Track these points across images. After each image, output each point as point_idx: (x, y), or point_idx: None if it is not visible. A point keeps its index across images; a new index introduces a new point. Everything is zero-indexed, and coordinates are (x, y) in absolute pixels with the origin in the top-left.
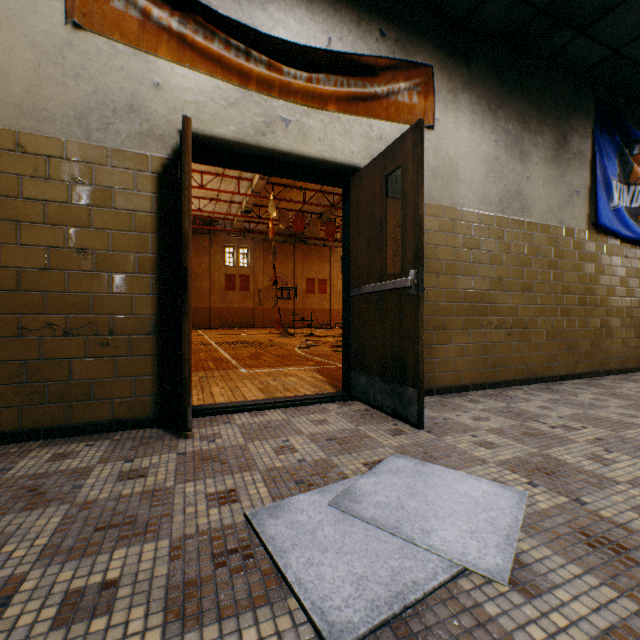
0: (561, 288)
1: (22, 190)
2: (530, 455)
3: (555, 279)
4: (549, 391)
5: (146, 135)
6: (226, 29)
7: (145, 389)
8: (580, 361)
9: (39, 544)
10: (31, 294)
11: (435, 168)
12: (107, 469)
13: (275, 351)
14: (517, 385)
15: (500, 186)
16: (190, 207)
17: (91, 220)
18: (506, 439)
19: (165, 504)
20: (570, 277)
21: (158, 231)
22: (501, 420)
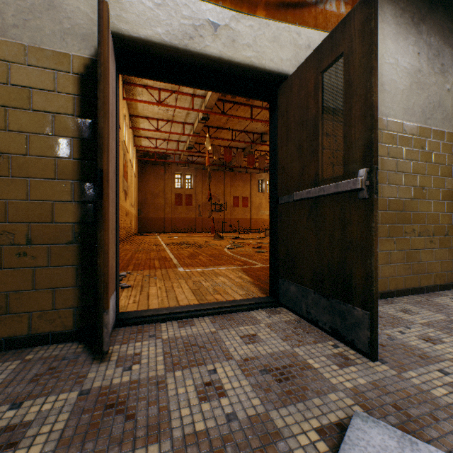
0: None
1: None
2: None
3: None
4: None
5: (67, 33)
6: None
7: (66, 301)
8: None
9: None
10: None
11: None
12: None
13: (209, 251)
14: (438, 290)
15: (422, 97)
16: (105, 101)
17: (6, 122)
18: None
19: None
20: None
21: (80, 135)
22: None
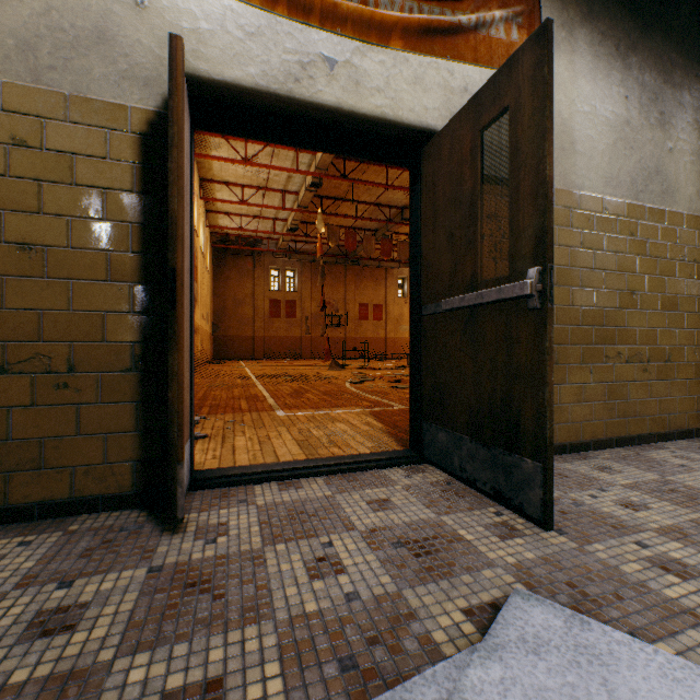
0: None
1: None
2: None
3: None
4: None
5: (124, 77)
6: None
7: (122, 452)
8: None
9: None
10: None
11: None
12: (20, 604)
13: (322, 387)
14: (656, 441)
15: (632, 161)
16: (180, 174)
17: (40, 201)
18: None
19: None
20: None
21: (142, 219)
22: (669, 509)
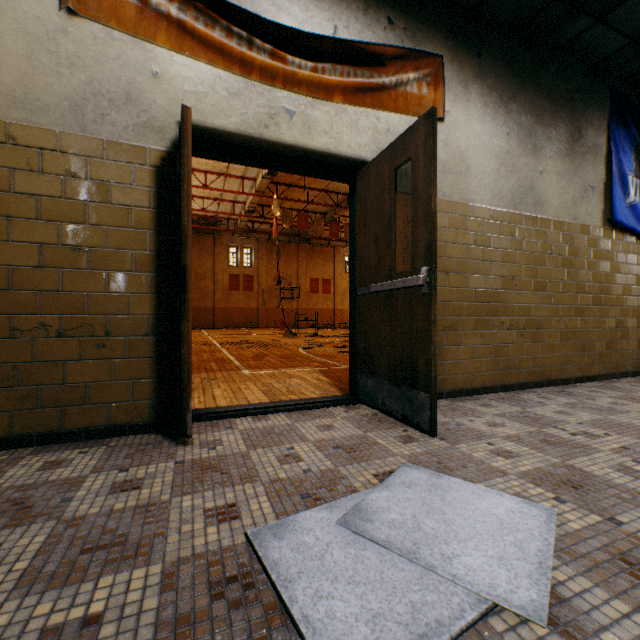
0: (575, 287)
1: (14, 184)
2: (553, 466)
3: (569, 278)
4: (564, 394)
5: (144, 127)
6: (228, 16)
7: (143, 393)
8: (595, 363)
9: (18, 568)
10: (23, 293)
11: (445, 162)
12: (100, 479)
13: (279, 352)
14: (530, 388)
15: (512, 181)
16: (189, 201)
17: (86, 216)
18: (525, 447)
19: (159, 521)
20: (585, 276)
21: (156, 227)
22: (517, 426)
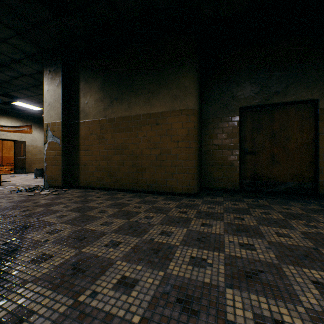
0: None
1: None
2: None
3: None
4: None
5: None
6: None
7: None
8: None
9: None
10: None
11: (33, 139)
12: None
13: None
14: None
15: None
16: None
17: None
18: None
19: None
20: None
21: None
22: None
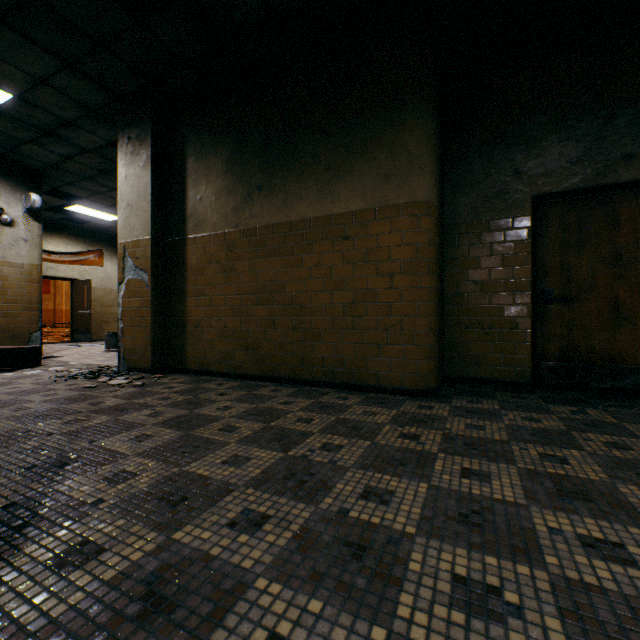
0: None
1: None
2: None
3: None
4: None
5: None
6: None
7: None
8: None
9: None
10: None
11: (104, 277)
12: None
13: None
14: None
15: None
16: None
17: None
18: None
19: None
20: None
21: None
22: None
